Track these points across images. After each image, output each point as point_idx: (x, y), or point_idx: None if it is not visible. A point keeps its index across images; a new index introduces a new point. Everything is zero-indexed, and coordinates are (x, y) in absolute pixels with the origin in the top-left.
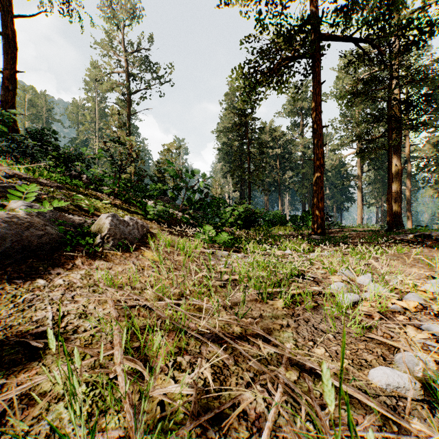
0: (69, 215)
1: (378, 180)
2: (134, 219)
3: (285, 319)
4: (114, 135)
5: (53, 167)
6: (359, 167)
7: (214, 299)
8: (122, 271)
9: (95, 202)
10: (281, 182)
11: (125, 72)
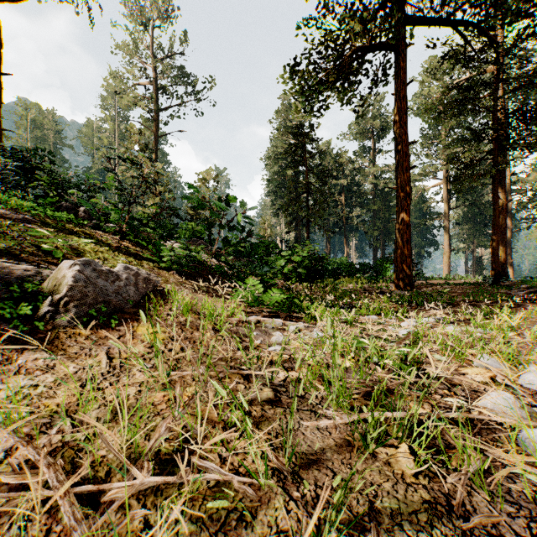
0: (8, 262)
1: (469, 219)
2: (135, 268)
3: (438, 527)
4: (134, 161)
5: (41, 196)
6: (446, 202)
7: (257, 447)
8: (73, 375)
9: (83, 243)
10: (347, 222)
11: (150, 82)
